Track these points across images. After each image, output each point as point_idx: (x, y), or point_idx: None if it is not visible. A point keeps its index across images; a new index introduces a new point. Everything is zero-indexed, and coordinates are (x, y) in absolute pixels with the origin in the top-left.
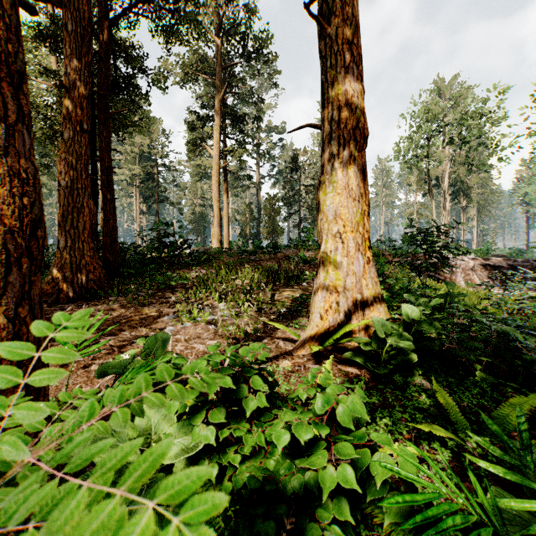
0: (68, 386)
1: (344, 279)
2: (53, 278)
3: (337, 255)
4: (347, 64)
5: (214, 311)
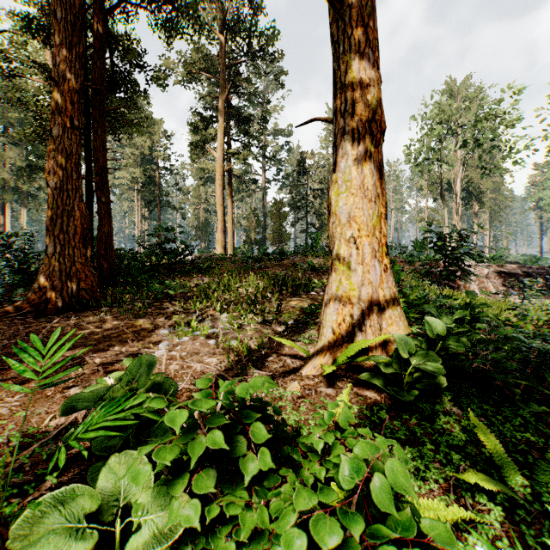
0: (39, 416)
1: (359, 289)
2: (40, 287)
3: (350, 263)
4: (362, 50)
5: (215, 324)
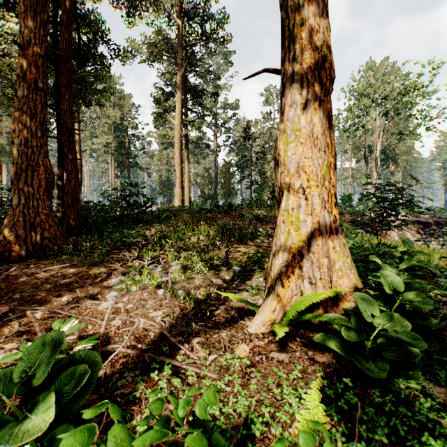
0: None
1: (308, 240)
2: (5, 236)
3: (299, 213)
4: None
5: (166, 272)
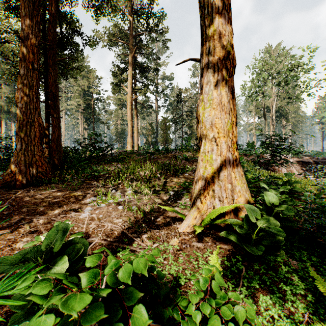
0: None
1: (218, 172)
2: (12, 171)
3: (212, 155)
4: (220, 11)
5: (123, 195)
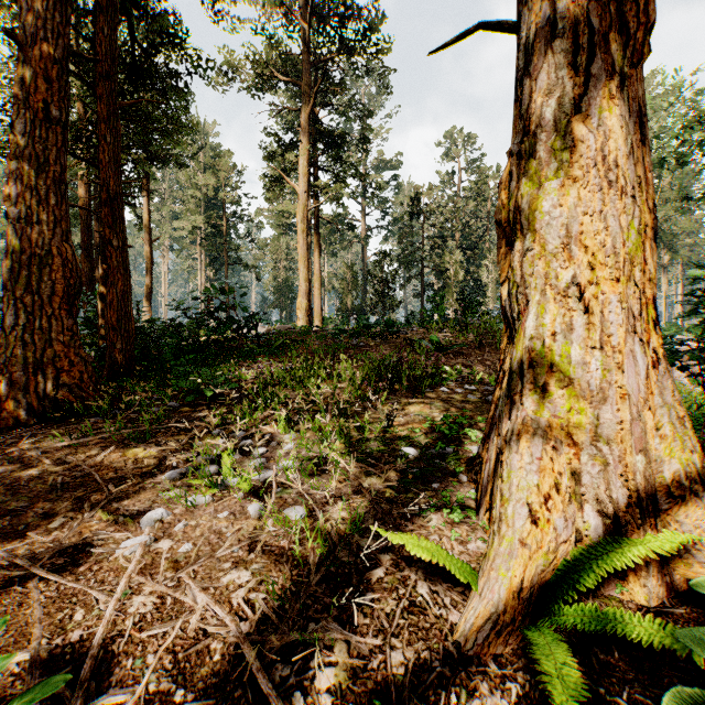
0: None
1: (594, 410)
2: None
3: (570, 345)
4: None
5: (272, 456)
